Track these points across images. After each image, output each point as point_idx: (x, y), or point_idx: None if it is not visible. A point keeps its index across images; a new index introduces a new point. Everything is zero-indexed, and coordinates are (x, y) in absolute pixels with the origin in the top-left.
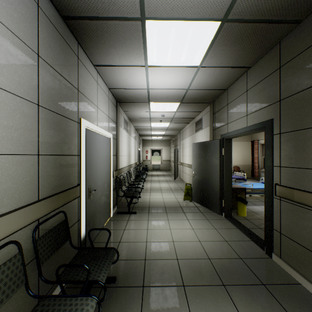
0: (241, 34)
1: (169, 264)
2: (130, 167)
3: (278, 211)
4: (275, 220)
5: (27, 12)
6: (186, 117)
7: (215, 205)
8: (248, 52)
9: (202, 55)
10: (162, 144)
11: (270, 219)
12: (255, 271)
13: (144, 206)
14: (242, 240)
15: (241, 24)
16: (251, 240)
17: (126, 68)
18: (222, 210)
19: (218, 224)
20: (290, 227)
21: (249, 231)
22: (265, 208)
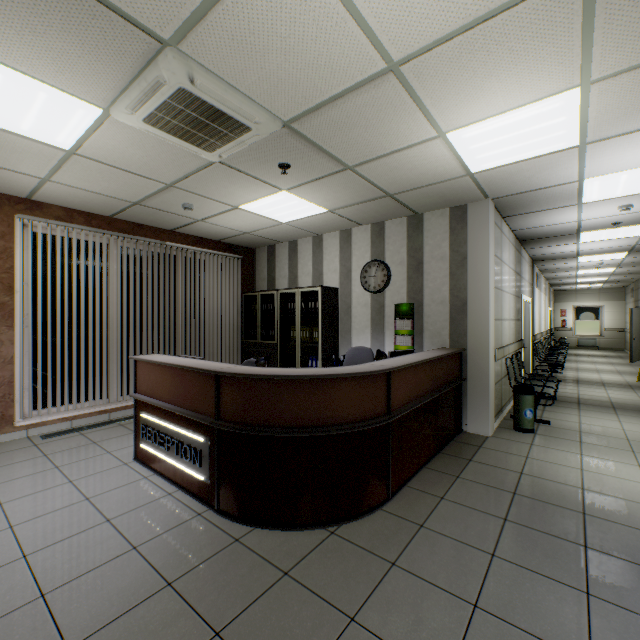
0: None
1: (601, 402)
2: (541, 336)
3: None
4: None
5: (514, 256)
6: None
7: None
8: None
9: None
10: (601, 297)
11: None
12: None
13: (569, 379)
14: None
15: None
16: None
17: (555, 246)
18: None
19: None
20: None
21: None
22: None
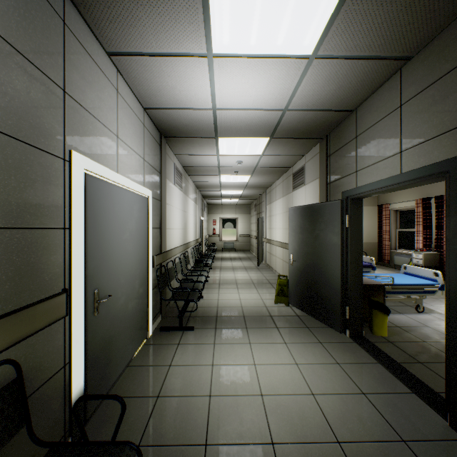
0: None
1: None
2: (186, 248)
3: None
4: None
5: None
6: (278, 166)
7: (332, 316)
8: (417, 19)
9: (320, 27)
10: (237, 211)
11: None
12: None
13: (207, 315)
14: (394, 392)
15: None
16: (411, 390)
17: (171, 59)
18: (344, 325)
19: (342, 353)
20: None
21: (402, 370)
22: (449, 336)
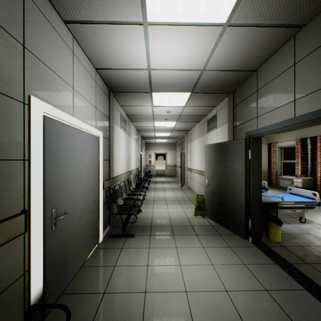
0: None
1: None
2: (129, 174)
3: None
4: None
5: None
6: (197, 114)
7: (238, 226)
8: None
9: None
10: (166, 148)
11: None
12: None
13: (144, 224)
14: (290, 289)
15: None
16: (303, 288)
17: (114, 27)
18: (248, 233)
19: (247, 256)
20: None
21: (295, 270)
22: None
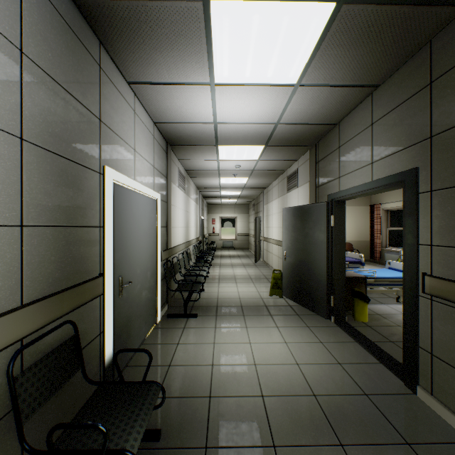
0: (369, 26)
1: (249, 405)
2: (188, 245)
3: (427, 319)
4: (423, 332)
5: None
6: (274, 169)
7: (319, 305)
8: (378, 60)
9: (301, 65)
10: (236, 210)
11: (414, 331)
12: (391, 418)
13: (209, 305)
14: (365, 362)
15: (369, 6)
16: (379, 361)
17: (180, 87)
18: (330, 312)
19: (325, 335)
20: (450, 346)
21: (375, 346)
22: (404, 313)
